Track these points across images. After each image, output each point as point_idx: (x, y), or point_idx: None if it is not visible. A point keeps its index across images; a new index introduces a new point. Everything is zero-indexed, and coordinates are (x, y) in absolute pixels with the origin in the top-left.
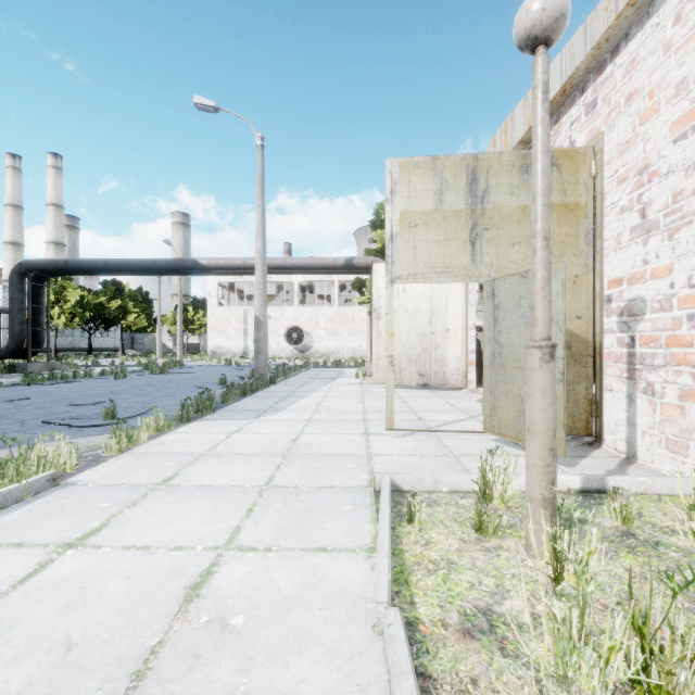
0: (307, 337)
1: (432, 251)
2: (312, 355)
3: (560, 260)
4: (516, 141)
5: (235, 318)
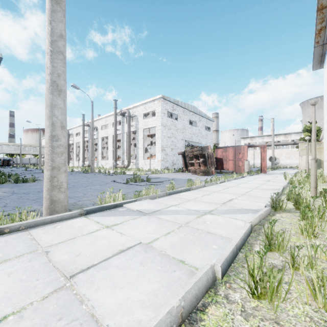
0: (277, 159)
1: (305, 152)
2: (279, 165)
3: (322, 153)
4: (323, 135)
5: (250, 154)
